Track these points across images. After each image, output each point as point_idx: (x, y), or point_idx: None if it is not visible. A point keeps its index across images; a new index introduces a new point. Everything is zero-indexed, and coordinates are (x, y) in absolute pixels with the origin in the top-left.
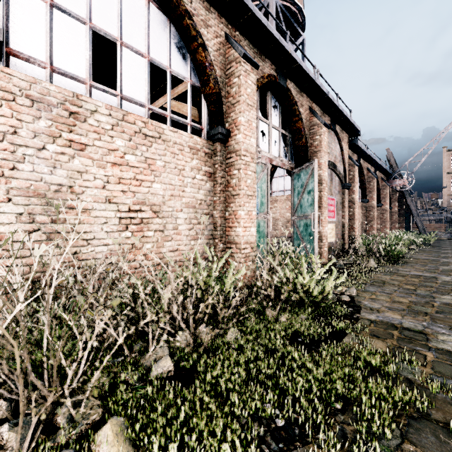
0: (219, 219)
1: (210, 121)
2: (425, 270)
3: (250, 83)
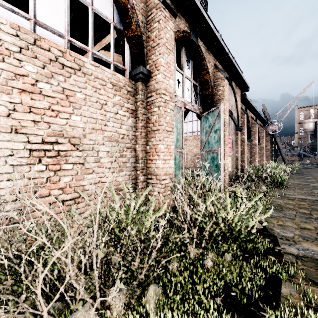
0: (141, 152)
1: (132, 63)
2: (305, 194)
3: (169, 29)
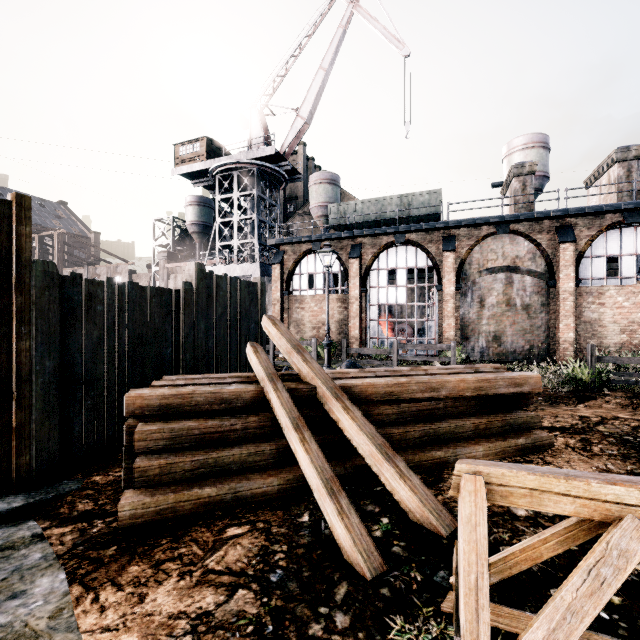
0: None
1: None
2: None
3: None
